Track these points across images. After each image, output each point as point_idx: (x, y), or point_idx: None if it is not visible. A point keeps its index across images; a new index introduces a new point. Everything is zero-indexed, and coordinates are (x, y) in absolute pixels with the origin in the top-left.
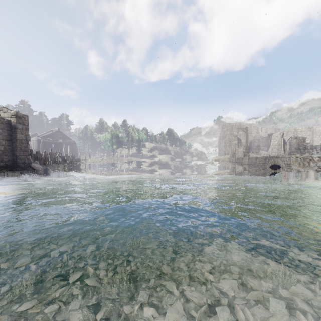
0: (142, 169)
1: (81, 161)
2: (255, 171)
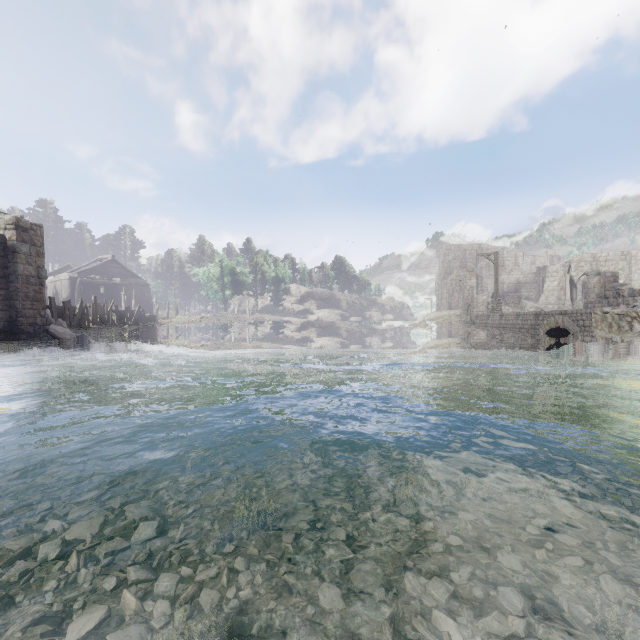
0: (283, 337)
1: (157, 322)
2: (515, 341)
